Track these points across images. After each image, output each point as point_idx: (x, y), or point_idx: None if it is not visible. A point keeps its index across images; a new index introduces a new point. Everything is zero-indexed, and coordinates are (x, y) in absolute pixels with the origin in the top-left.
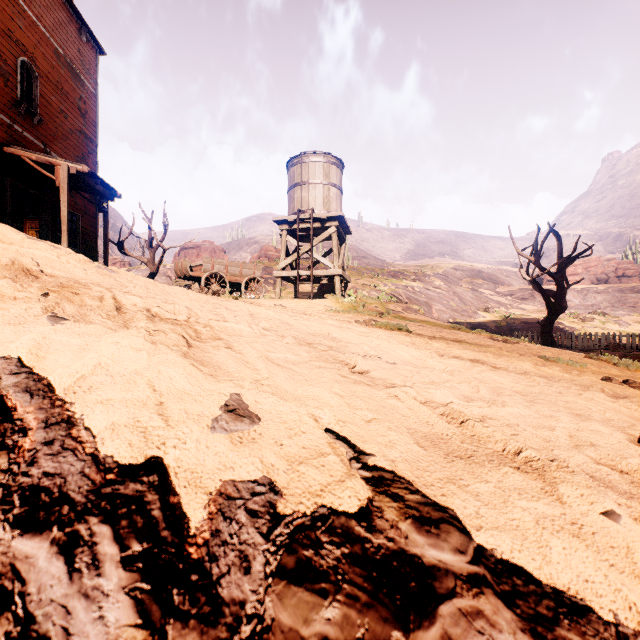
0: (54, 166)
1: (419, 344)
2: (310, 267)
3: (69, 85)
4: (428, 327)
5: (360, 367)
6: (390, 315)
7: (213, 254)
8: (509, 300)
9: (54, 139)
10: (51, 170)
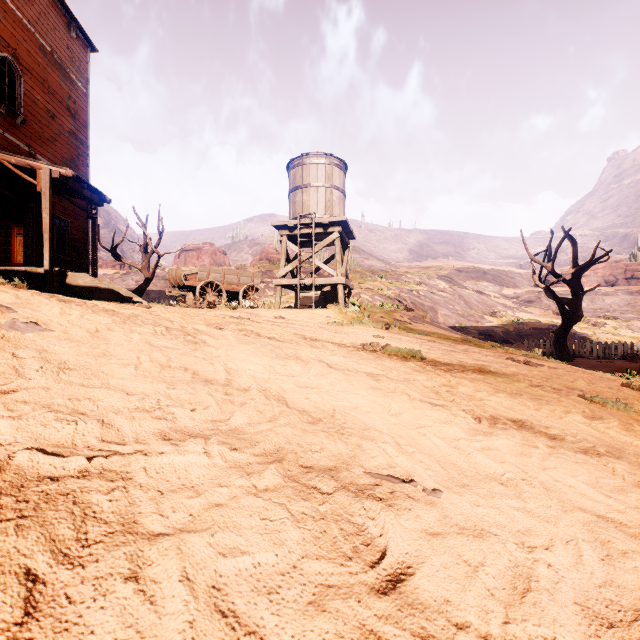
0: (35, 170)
1: (445, 394)
2: (312, 274)
3: (57, 83)
4: (439, 343)
5: (394, 557)
6: (397, 328)
7: (214, 256)
8: (515, 303)
9: (40, 141)
10: (34, 174)
